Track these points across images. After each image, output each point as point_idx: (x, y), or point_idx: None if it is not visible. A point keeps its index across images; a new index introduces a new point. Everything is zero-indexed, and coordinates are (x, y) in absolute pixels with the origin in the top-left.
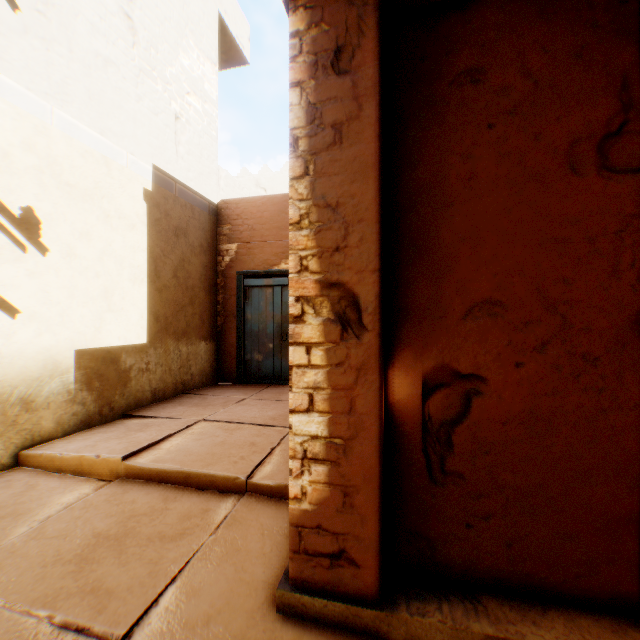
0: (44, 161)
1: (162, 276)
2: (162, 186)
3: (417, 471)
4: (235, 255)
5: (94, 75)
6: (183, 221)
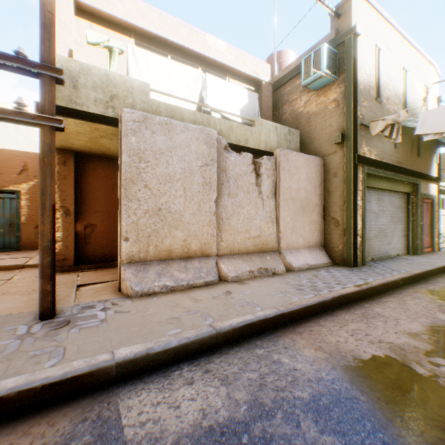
0: None
1: None
2: None
3: (84, 244)
4: None
5: None
6: None
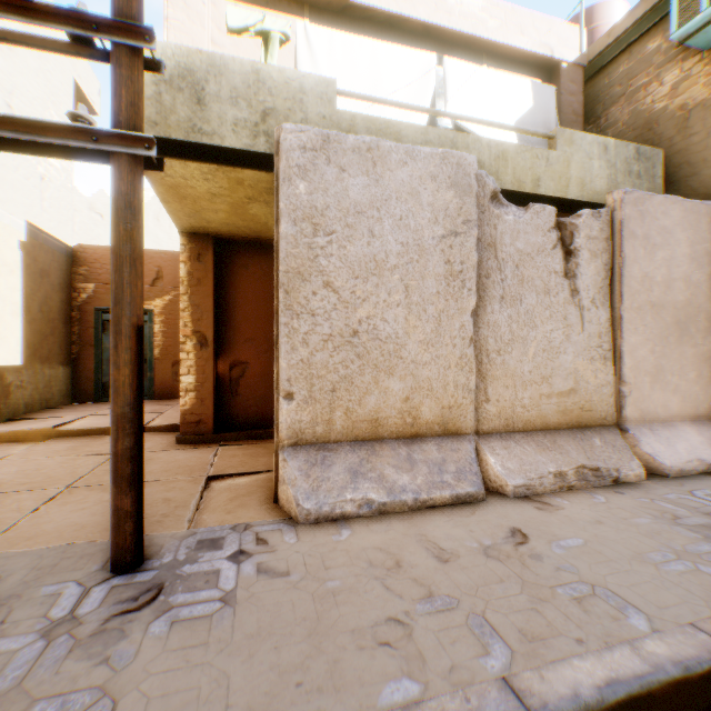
0: None
1: (33, 311)
2: (33, 237)
3: (228, 395)
4: (94, 293)
5: None
6: (48, 264)
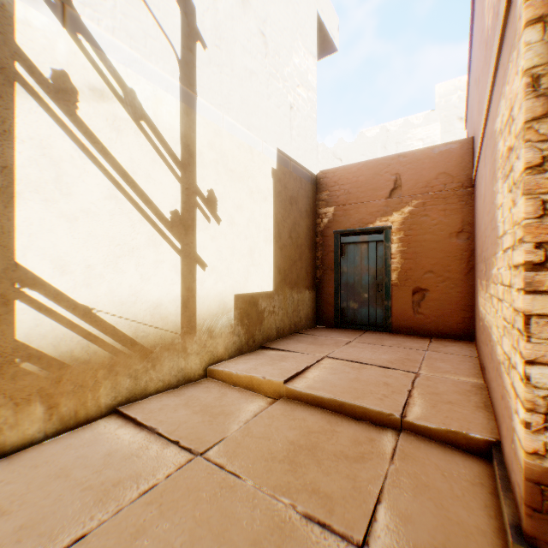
0: (218, 155)
1: (282, 237)
2: (282, 164)
3: None
4: (332, 217)
5: (244, 85)
6: (295, 191)
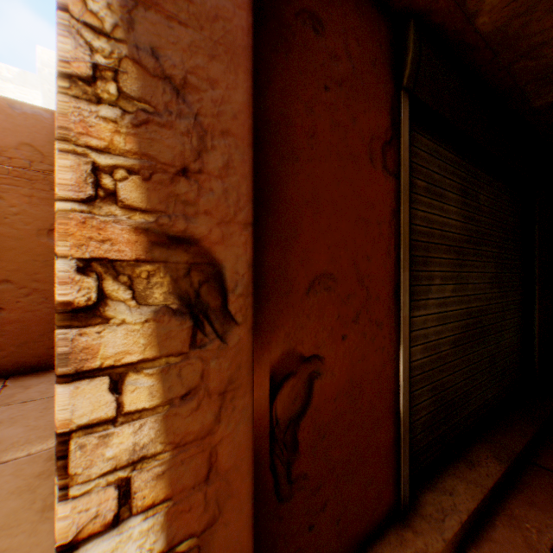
0: None
1: None
2: None
3: (265, 498)
4: None
5: None
6: None
